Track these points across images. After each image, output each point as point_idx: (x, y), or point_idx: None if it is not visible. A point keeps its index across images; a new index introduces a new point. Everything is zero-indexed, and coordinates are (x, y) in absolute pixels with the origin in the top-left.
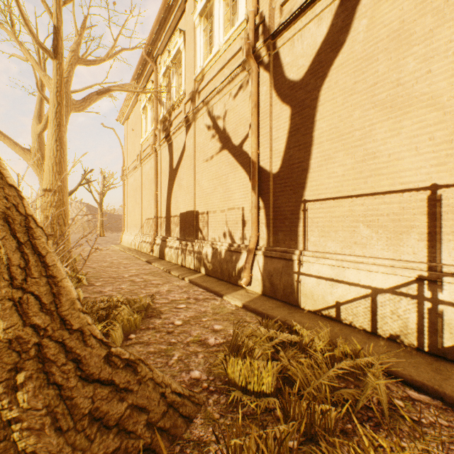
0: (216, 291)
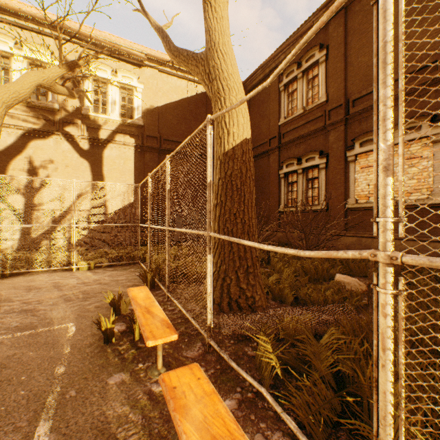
0: None
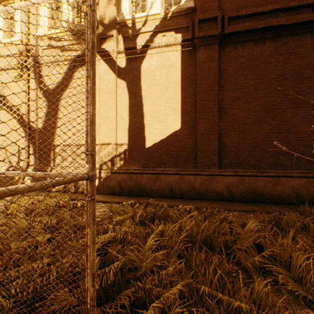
0: None
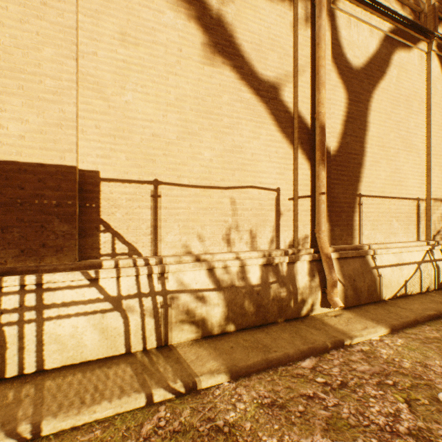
0: (334, 341)
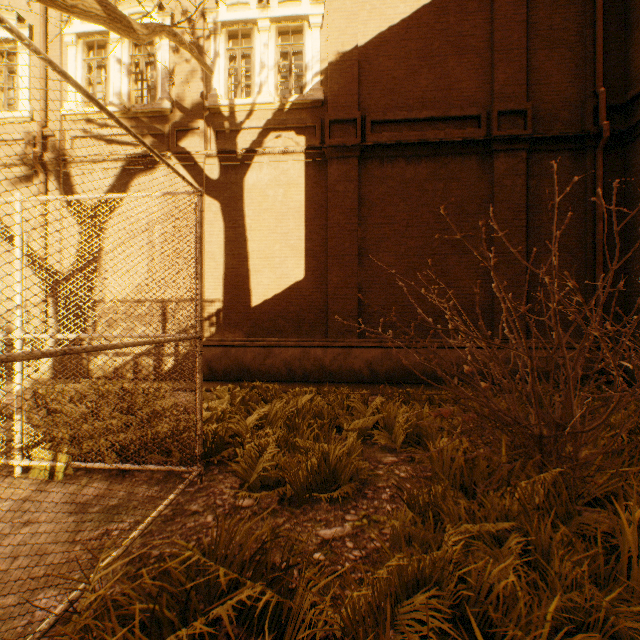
0: None
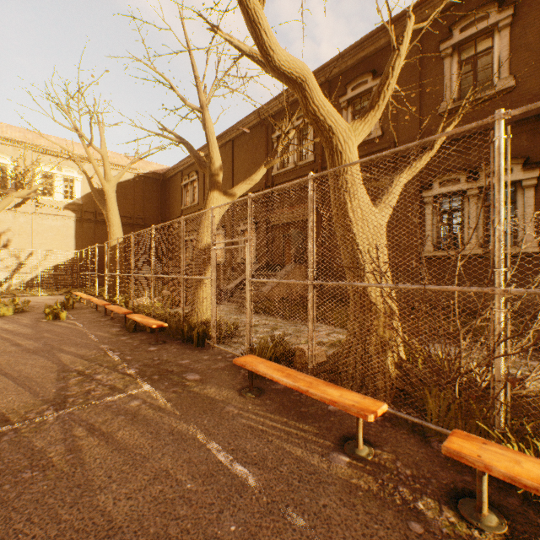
0: None
